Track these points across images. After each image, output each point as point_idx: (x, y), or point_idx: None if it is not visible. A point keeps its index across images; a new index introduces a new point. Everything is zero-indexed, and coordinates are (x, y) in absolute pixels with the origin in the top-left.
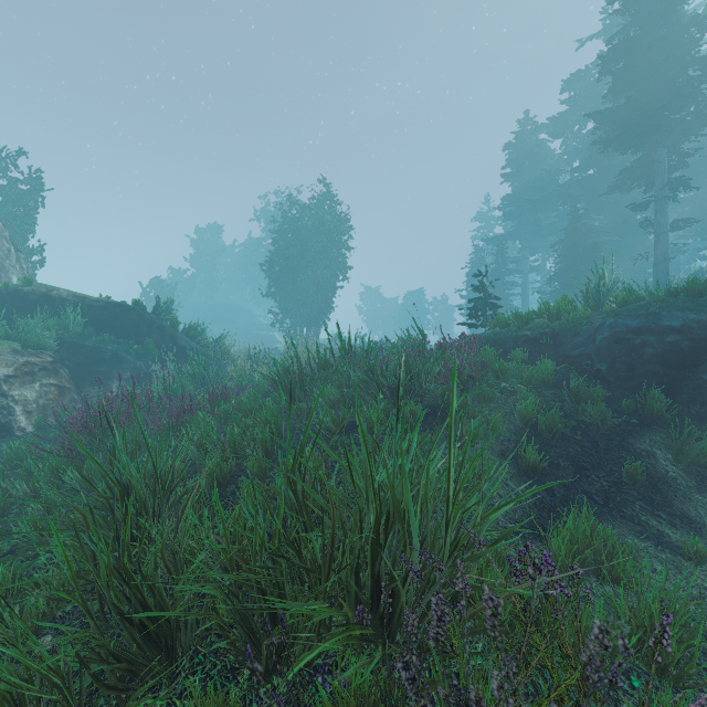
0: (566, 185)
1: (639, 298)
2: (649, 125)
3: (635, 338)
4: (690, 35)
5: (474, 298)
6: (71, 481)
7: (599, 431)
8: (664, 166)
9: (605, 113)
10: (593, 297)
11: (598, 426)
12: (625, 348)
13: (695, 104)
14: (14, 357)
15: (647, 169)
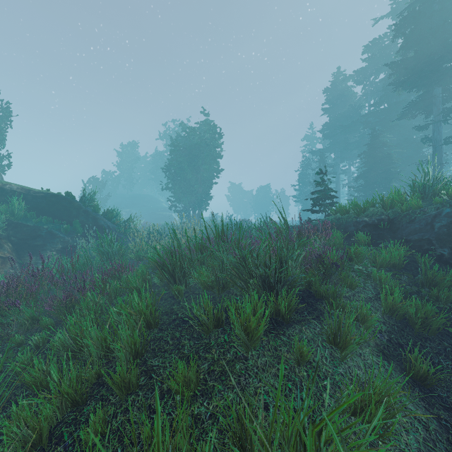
0: (366, 115)
1: None
2: (430, 70)
3: None
4: None
5: (316, 191)
6: None
7: None
8: (439, 99)
9: (398, 63)
10: (419, 190)
11: None
12: None
13: None
14: None
15: (427, 102)
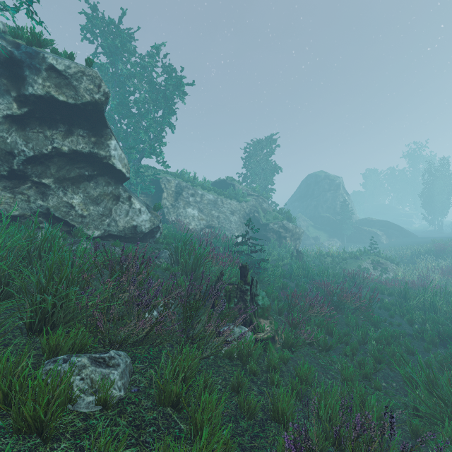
0: None
1: None
2: None
3: None
4: None
5: None
6: (412, 246)
7: None
8: None
9: None
10: None
11: None
12: None
13: None
14: (380, 232)
15: None
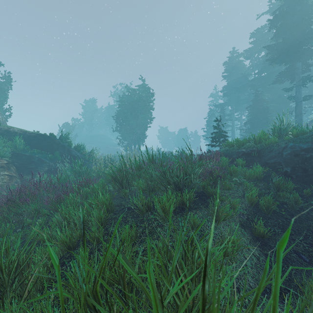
0: (252, 80)
1: (304, 132)
2: (293, 51)
3: (306, 154)
4: (312, 10)
5: (214, 132)
6: None
7: (293, 208)
8: (300, 70)
9: (272, 46)
10: (277, 132)
11: (293, 206)
12: (301, 159)
13: None
14: None
15: (292, 72)
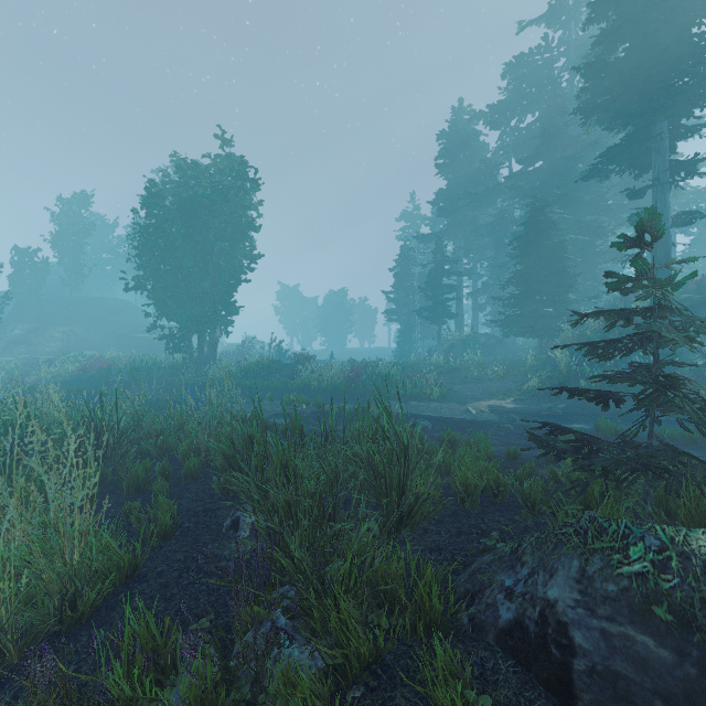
0: (515, 175)
1: None
2: (661, 82)
3: None
4: None
5: (597, 313)
6: None
7: None
8: (665, 143)
9: (598, 67)
10: None
11: None
12: None
13: (704, 66)
14: None
15: (645, 146)
